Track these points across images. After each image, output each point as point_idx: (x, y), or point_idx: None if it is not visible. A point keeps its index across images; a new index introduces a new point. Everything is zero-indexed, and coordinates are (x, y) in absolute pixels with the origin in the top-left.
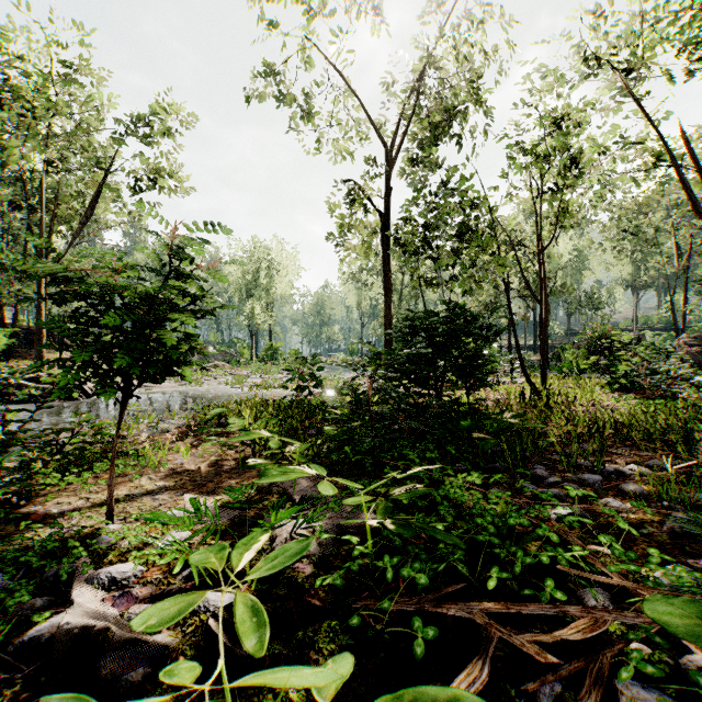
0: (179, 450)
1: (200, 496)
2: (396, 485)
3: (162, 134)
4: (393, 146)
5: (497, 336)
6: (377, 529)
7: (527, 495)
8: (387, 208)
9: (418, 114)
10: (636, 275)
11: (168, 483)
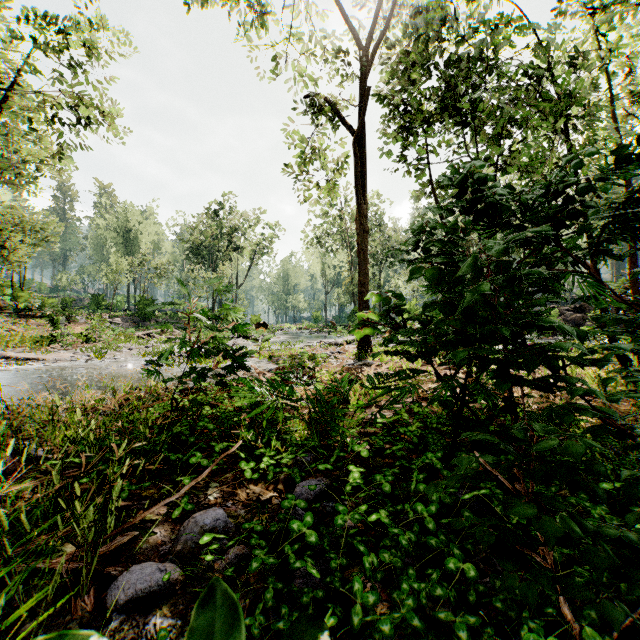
0: None
1: None
2: None
3: (86, 51)
4: (368, 45)
5: None
6: None
7: None
8: (363, 118)
9: None
10: None
11: None
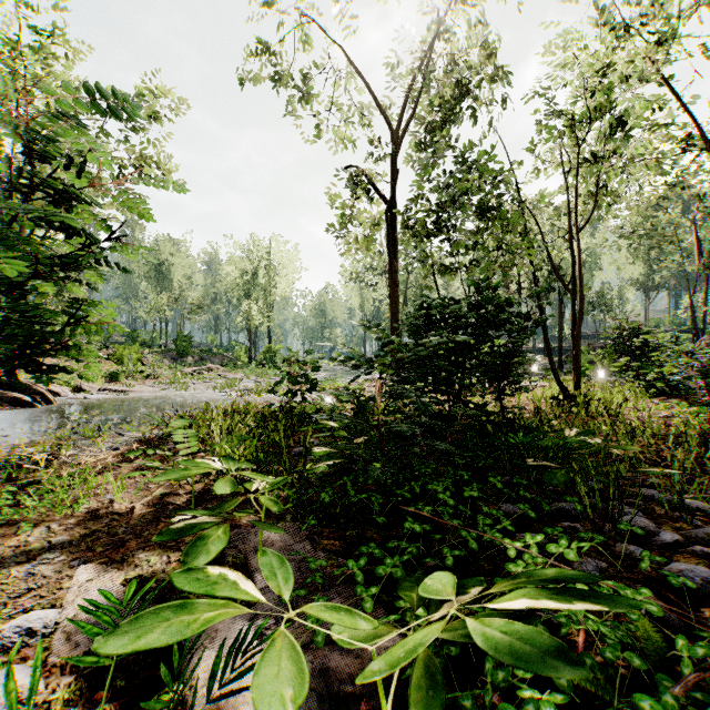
0: (117, 477)
1: (104, 570)
2: (428, 559)
3: (149, 117)
4: (399, 126)
5: (537, 327)
6: (401, 672)
7: (644, 572)
8: (393, 193)
9: (428, 87)
10: (649, 276)
11: (71, 538)
